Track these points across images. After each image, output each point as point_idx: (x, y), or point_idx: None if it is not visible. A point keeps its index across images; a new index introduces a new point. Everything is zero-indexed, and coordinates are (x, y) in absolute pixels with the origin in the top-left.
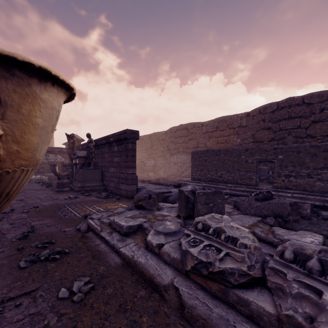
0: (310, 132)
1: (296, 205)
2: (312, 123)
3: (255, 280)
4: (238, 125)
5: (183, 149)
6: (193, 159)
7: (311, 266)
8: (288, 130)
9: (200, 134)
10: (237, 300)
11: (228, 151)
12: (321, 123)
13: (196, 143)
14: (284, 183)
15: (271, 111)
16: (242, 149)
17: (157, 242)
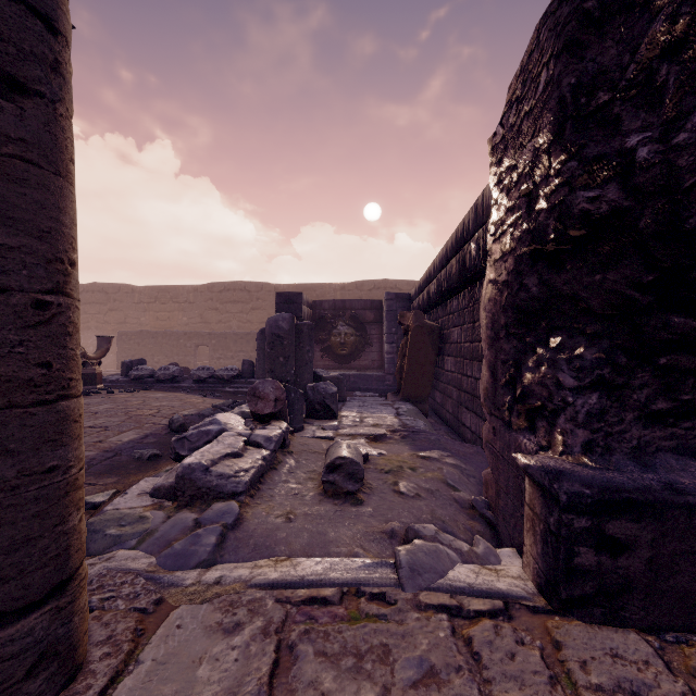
0: (250, 318)
1: (189, 368)
2: (251, 310)
3: (152, 376)
4: (184, 300)
5: (99, 325)
6: (121, 341)
7: (162, 369)
8: (233, 314)
9: (130, 303)
10: (147, 381)
11: (167, 334)
12: (257, 311)
13: (123, 316)
14: (216, 365)
15: (219, 292)
16: (181, 333)
17: (116, 379)
